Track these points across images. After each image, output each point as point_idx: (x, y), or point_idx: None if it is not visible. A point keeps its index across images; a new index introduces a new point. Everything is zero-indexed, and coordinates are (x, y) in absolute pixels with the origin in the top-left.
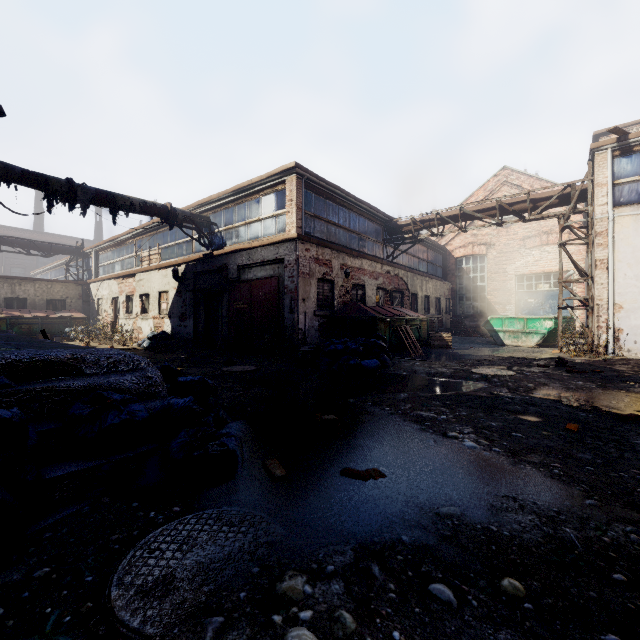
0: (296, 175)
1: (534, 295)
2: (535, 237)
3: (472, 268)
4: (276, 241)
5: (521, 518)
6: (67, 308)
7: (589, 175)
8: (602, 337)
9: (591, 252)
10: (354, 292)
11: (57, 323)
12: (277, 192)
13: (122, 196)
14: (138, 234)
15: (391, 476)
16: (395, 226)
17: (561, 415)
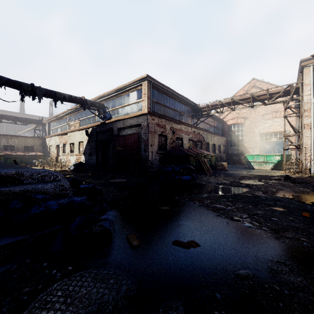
0: (147, 81)
1: (269, 143)
2: (269, 114)
3: (236, 130)
4: (137, 115)
5: (293, 279)
6: (34, 150)
7: (300, 80)
8: (307, 164)
9: (301, 120)
10: (177, 141)
11: (29, 158)
12: (138, 90)
13: (59, 93)
14: (69, 113)
15: (203, 246)
16: (198, 108)
17: (296, 207)
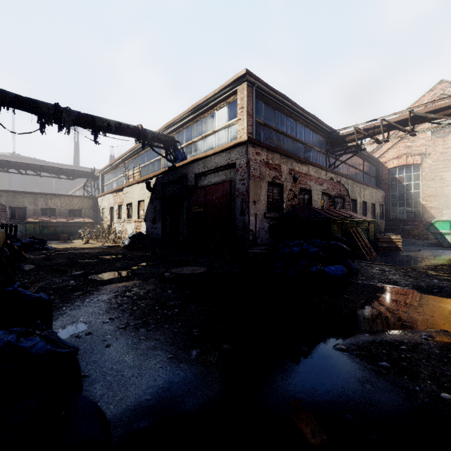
0: (247, 83)
1: None
2: None
3: (405, 177)
4: (228, 147)
5: None
6: (82, 215)
7: None
8: None
9: None
10: (301, 196)
11: (73, 226)
12: (229, 104)
13: (100, 118)
14: (126, 158)
15: None
16: (337, 137)
17: None
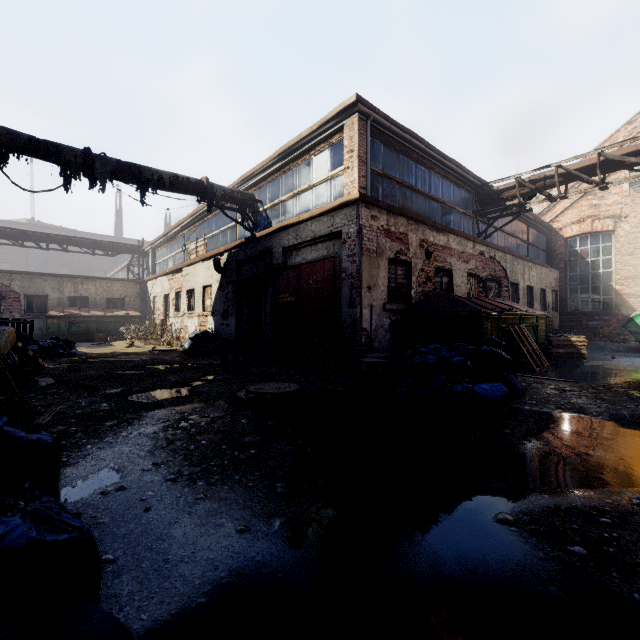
0: (358, 115)
1: None
2: None
3: (590, 250)
4: (330, 208)
5: None
6: (126, 307)
7: None
8: None
9: None
10: (437, 279)
11: (113, 322)
12: (332, 145)
13: (149, 169)
14: (186, 225)
15: None
16: (490, 193)
17: None
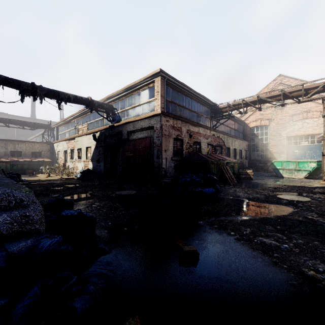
0: (161, 77)
1: (298, 148)
2: (299, 114)
3: (260, 133)
4: (149, 116)
5: None
6: (42, 156)
7: None
8: None
9: None
10: (194, 146)
11: (36, 164)
12: (150, 88)
13: (63, 93)
14: (76, 116)
15: None
16: (217, 108)
17: None
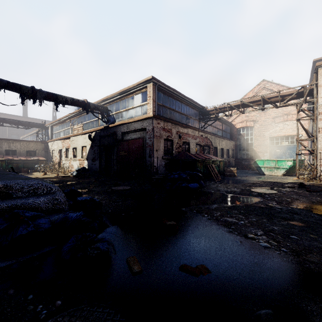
0: (152, 83)
1: (280, 148)
2: (280, 117)
3: (246, 133)
4: (142, 119)
5: None
6: (36, 155)
7: (314, 81)
8: None
9: (315, 123)
10: (184, 146)
11: (31, 162)
12: (142, 93)
13: (61, 96)
14: (71, 117)
15: (215, 272)
16: (205, 111)
17: (316, 221)
